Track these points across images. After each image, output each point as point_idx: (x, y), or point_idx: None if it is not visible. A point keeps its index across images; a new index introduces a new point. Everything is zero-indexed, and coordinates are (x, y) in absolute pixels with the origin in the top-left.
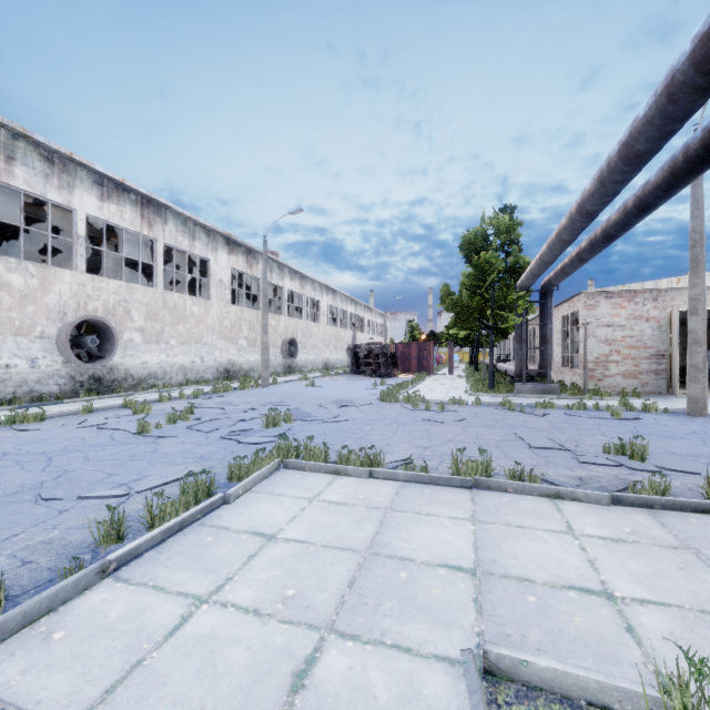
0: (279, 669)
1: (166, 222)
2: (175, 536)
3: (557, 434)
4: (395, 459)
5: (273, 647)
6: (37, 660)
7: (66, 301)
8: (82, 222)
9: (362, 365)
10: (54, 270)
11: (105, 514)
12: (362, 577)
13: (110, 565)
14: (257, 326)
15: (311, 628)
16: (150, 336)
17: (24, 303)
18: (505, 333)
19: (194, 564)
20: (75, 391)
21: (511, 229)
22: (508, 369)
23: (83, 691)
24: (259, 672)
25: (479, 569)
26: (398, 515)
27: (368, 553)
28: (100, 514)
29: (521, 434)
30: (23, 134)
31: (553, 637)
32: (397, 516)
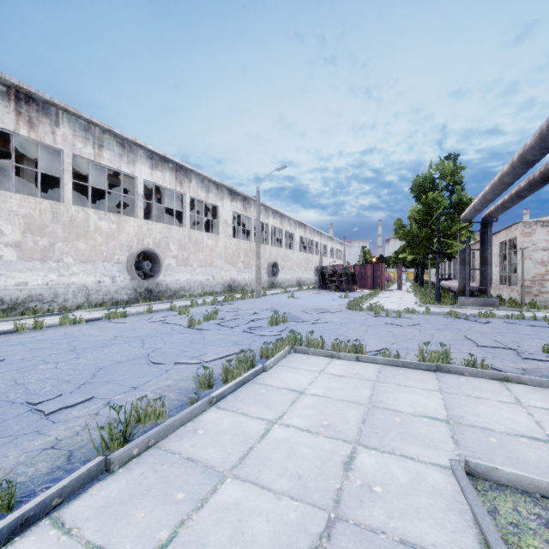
0: (333, 459)
1: (191, 181)
2: (241, 388)
3: (500, 337)
4: (372, 350)
5: (325, 449)
6: (196, 442)
7: (131, 238)
8: (141, 185)
9: (327, 282)
10: (125, 218)
11: (193, 373)
12: (369, 418)
13: (213, 399)
14: (250, 253)
15: (345, 442)
16: (181, 261)
17: (108, 240)
18: (449, 257)
19: (259, 403)
20: (137, 298)
21: (455, 172)
22: (452, 286)
23: (228, 458)
24: (322, 459)
25: (451, 420)
26: (384, 385)
27: (369, 405)
28: (190, 373)
29: (469, 336)
30: (108, 130)
31: (512, 461)
32: (383, 385)
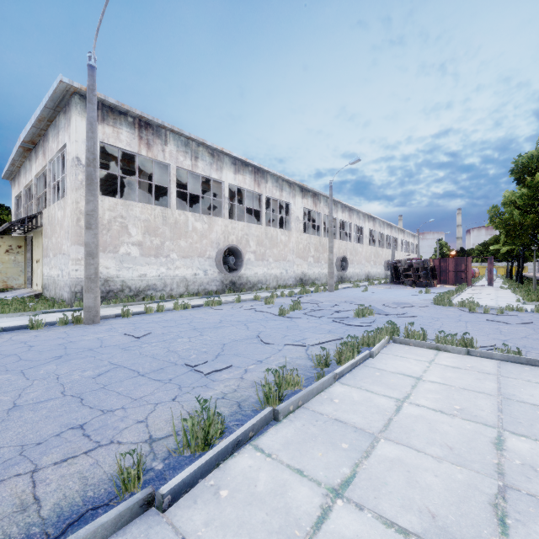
0: (480, 439)
1: (267, 182)
2: (355, 369)
3: None
4: (482, 345)
5: (467, 429)
6: (336, 408)
7: (219, 236)
8: (226, 188)
9: (401, 277)
10: (214, 218)
11: (303, 354)
12: (506, 408)
13: (336, 376)
14: (320, 248)
15: (487, 426)
16: (258, 256)
17: (202, 238)
18: None
19: (379, 384)
20: (223, 289)
21: None
22: None
23: (372, 423)
24: (467, 437)
25: None
26: (510, 380)
27: (501, 397)
28: (301, 353)
29: None
30: (202, 143)
31: None
32: (510, 380)
